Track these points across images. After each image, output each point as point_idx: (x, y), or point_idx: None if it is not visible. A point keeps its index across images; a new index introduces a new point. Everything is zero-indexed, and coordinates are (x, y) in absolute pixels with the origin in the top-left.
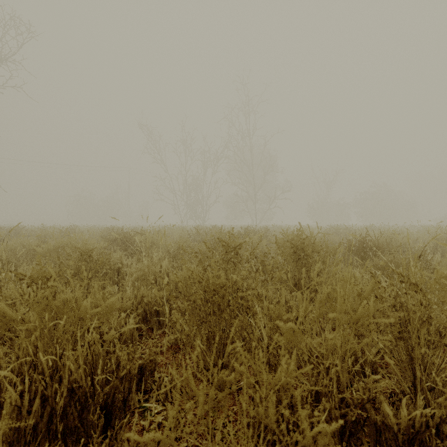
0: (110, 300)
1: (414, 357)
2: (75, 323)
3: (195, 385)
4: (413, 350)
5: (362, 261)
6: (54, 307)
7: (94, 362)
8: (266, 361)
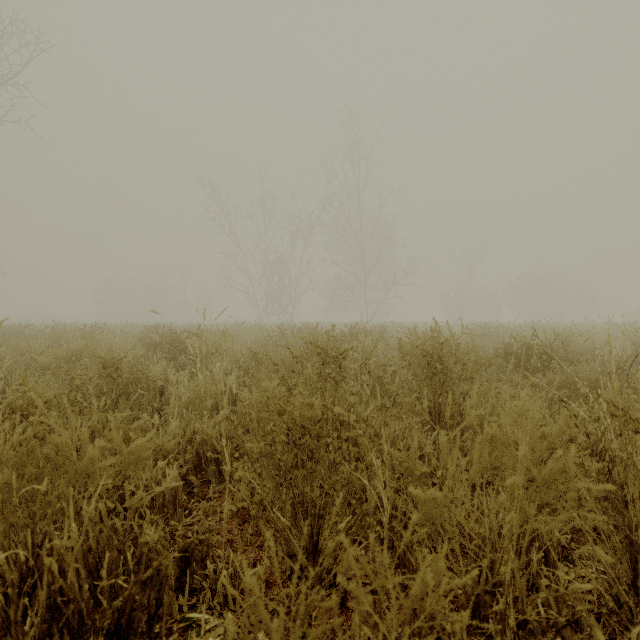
0: (137, 443)
1: (636, 543)
2: (75, 483)
3: (265, 612)
4: (632, 530)
5: (526, 376)
6: (40, 457)
7: (102, 552)
8: (388, 542)
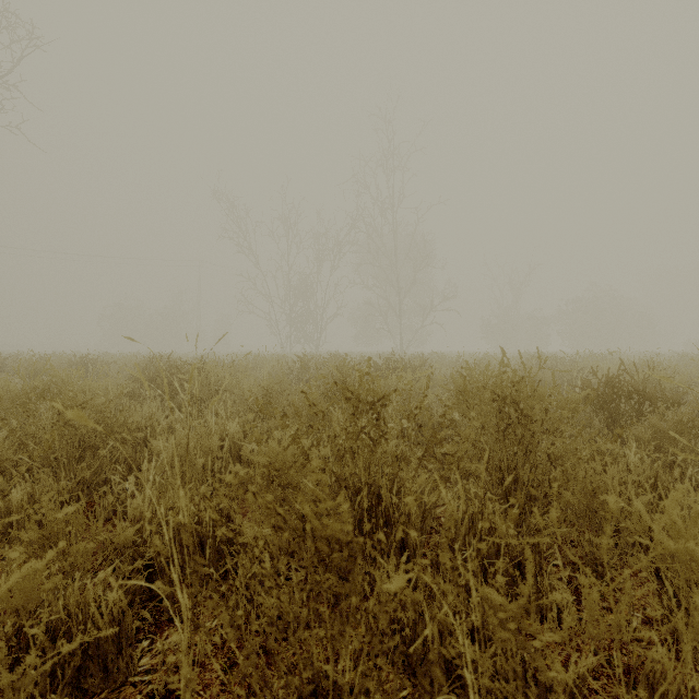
0: (25, 568)
1: None
2: None
3: None
4: None
5: (611, 421)
6: None
7: None
8: None
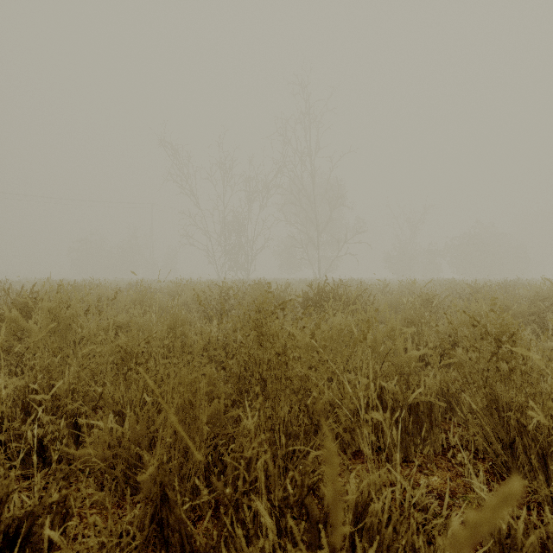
0: None
1: None
2: None
3: None
4: None
5: None
6: None
7: None
8: None
